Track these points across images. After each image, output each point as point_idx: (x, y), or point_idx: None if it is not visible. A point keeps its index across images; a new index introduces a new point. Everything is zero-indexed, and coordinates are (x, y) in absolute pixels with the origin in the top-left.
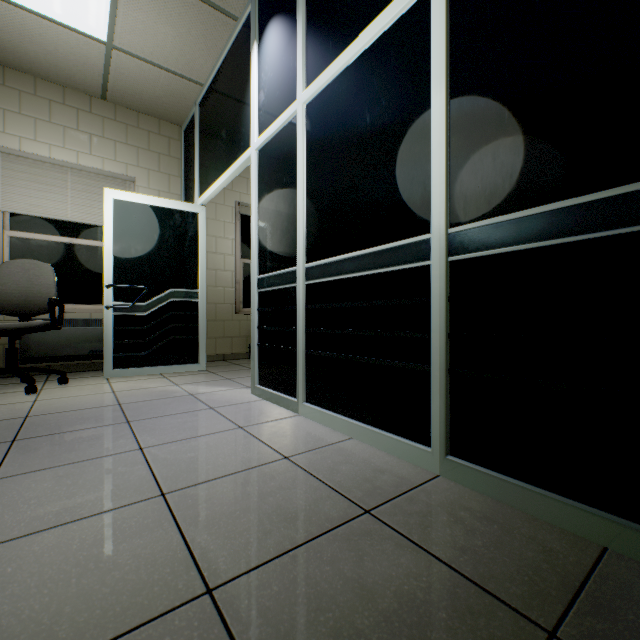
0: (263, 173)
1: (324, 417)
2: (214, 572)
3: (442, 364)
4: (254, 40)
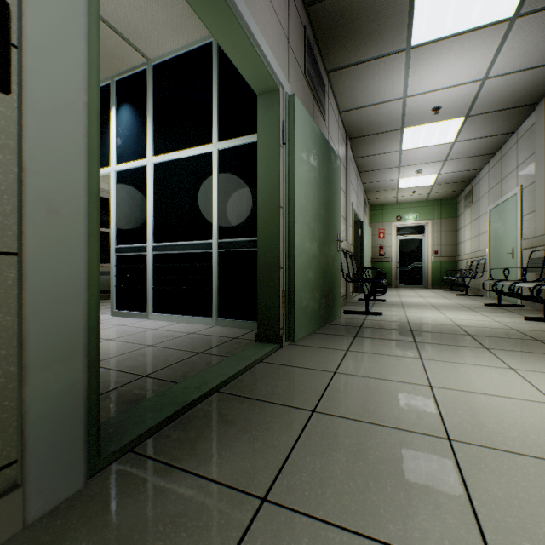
0: (120, 186)
1: (165, 317)
2: (149, 344)
3: (216, 287)
4: (113, 105)
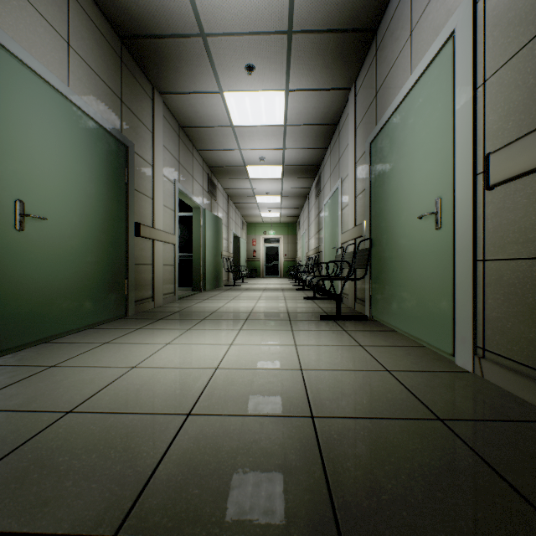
0: None
1: None
2: None
3: None
4: None
